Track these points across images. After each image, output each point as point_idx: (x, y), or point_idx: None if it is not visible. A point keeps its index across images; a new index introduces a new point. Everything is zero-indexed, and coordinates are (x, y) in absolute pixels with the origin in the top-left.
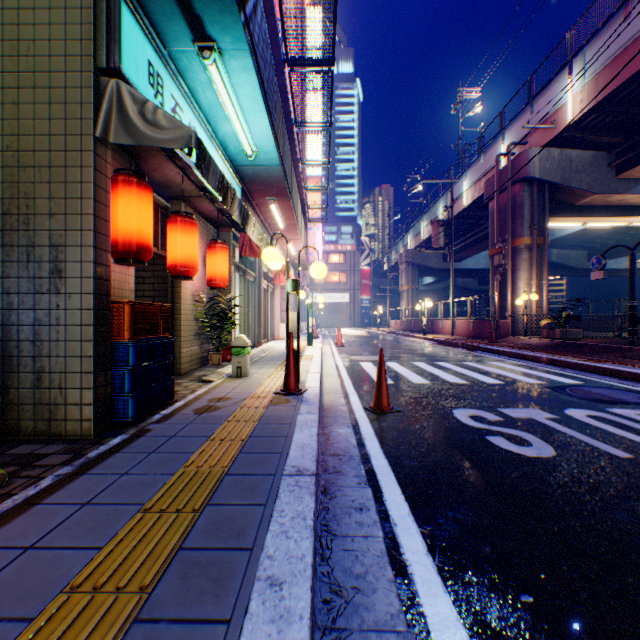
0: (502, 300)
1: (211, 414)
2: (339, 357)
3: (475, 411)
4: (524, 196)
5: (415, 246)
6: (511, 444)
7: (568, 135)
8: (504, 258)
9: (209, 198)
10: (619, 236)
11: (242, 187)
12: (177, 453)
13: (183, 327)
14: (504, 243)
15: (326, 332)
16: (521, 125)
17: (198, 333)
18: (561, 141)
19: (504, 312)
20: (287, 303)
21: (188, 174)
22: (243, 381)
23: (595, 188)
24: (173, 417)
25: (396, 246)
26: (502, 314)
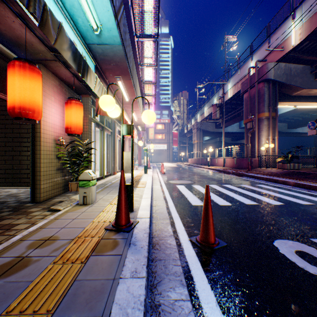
0: (252, 147)
1: (2, 284)
2: (163, 181)
3: (295, 244)
4: (265, 89)
5: (201, 120)
6: None
7: (291, 55)
8: (253, 124)
9: (62, 61)
10: (304, 115)
11: (96, 65)
12: None
13: (43, 164)
14: (253, 116)
15: (155, 165)
16: (262, 51)
17: (60, 168)
18: (285, 59)
19: (253, 154)
20: (122, 144)
21: (31, 27)
22: (85, 210)
23: (304, 85)
24: None
25: (191, 120)
26: (252, 155)
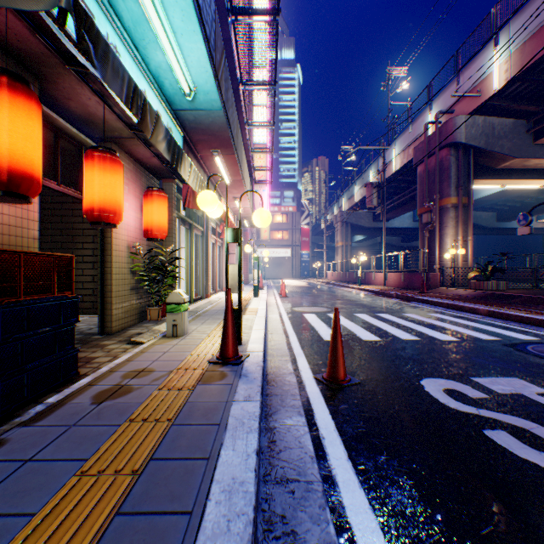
0: (430, 254)
1: (114, 403)
2: (283, 308)
3: (448, 382)
4: (451, 160)
5: (349, 207)
6: (528, 448)
7: (492, 103)
8: (432, 216)
9: (142, 139)
10: (525, 199)
11: (184, 136)
12: (0, 519)
13: (115, 281)
14: (432, 203)
15: (271, 283)
16: (448, 96)
17: (135, 287)
18: (485, 109)
19: (432, 265)
20: (227, 255)
21: (110, 104)
22: (177, 342)
23: (515, 153)
24: (57, 411)
25: (332, 208)
26: (430, 267)
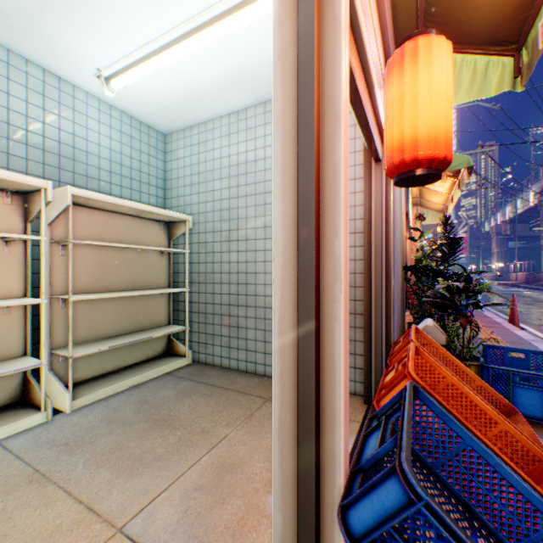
0: None
1: None
2: None
3: None
4: None
5: None
6: None
7: None
8: (542, 242)
9: None
10: None
11: None
12: None
13: None
14: None
15: None
16: None
17: None
18: None
19: None
20: None
21: None
22: None
23: None
24: None
25: (488, 219)
26: None
